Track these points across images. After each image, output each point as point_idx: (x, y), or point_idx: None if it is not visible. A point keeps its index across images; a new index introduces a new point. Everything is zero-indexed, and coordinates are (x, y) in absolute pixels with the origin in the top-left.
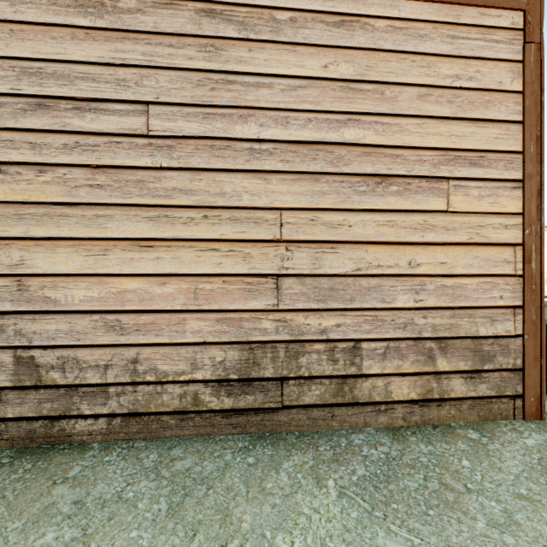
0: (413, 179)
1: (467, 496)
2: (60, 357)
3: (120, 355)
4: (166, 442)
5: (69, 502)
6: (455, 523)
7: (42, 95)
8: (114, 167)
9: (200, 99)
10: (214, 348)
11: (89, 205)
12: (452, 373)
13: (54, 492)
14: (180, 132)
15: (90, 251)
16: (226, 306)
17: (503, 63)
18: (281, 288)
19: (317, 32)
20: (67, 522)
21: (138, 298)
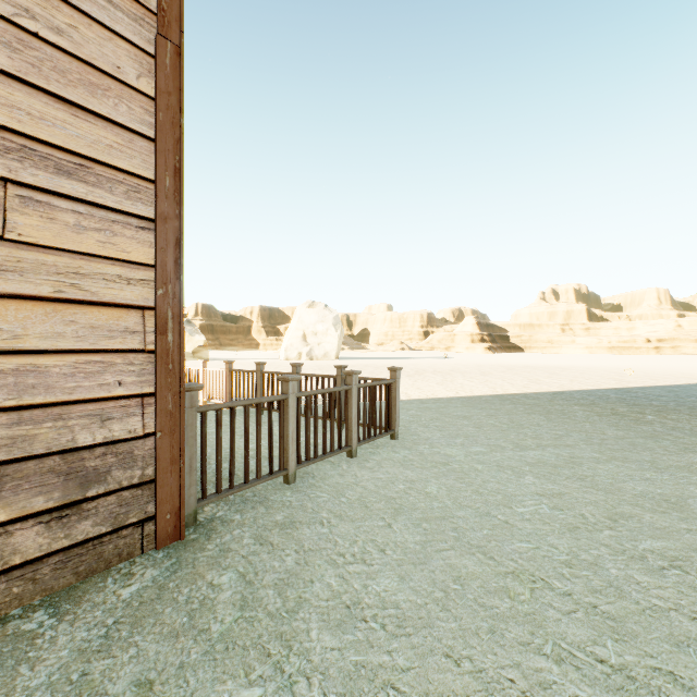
0: None
1: None
2: None
3: None
4: None
5: None
6: None
7: None
8: None
9: None
10: None
11: None
12: (16, 523)
13: None
14: None
15: None
16: None
17: (125, 43)
18: None
19: None
20: None
21: None
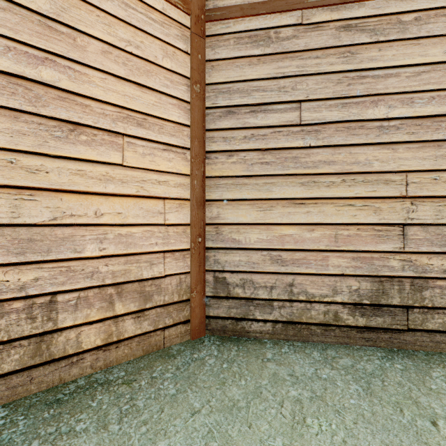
0: None
1: None
2: (241, 279)
3: (281, 280)
4: (316, 345)
5: (285, 374)
6: None
7: (230, 105)
8: (277, 149)
9: (339, 93)
10: (350, 279)
11: (260, 176)
12: None
13: (268, 366)
14: (324, 119)
15: (260, 208)
16: (359, 248)
17: None
18: (406, 234)
19: (439, 24)
20: (296, 386)
21: (293, 240)
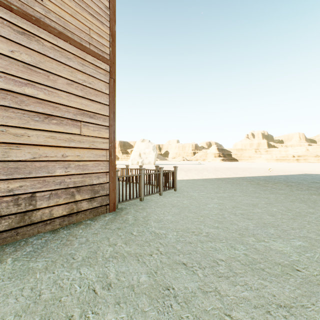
0: (64, 119)
1: (76, 240)
2: None
3: None
4: None
5: None
6: (66, 249)
7: None
8: None
9: None
10: None
11: None
12: (83, 200)
13: None
14: None
15: None
16: None
17: (103, 82)
18: None
19: (6, 31)
20: None
21: None
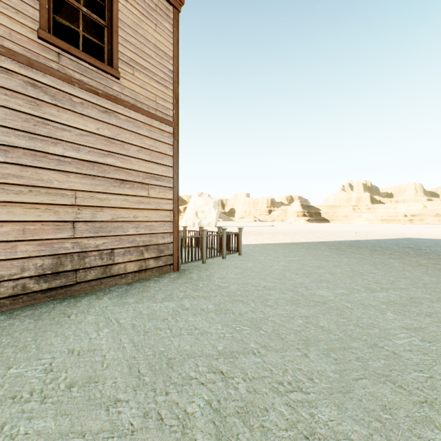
0: (136, 183)
1: (151, 289)
2: None
3: None
4: (5, 313)
5: None
6: (146, 293)
7: None
8: None
9: (27, 129)
10: (36, 259)
11: None
12: (150, 259)
13: None
14: (13, 143)
15: None
16: (44, 237)
17: (167, 145)
18: (76, 227)
19: (94, 112)
20: None
21: None
